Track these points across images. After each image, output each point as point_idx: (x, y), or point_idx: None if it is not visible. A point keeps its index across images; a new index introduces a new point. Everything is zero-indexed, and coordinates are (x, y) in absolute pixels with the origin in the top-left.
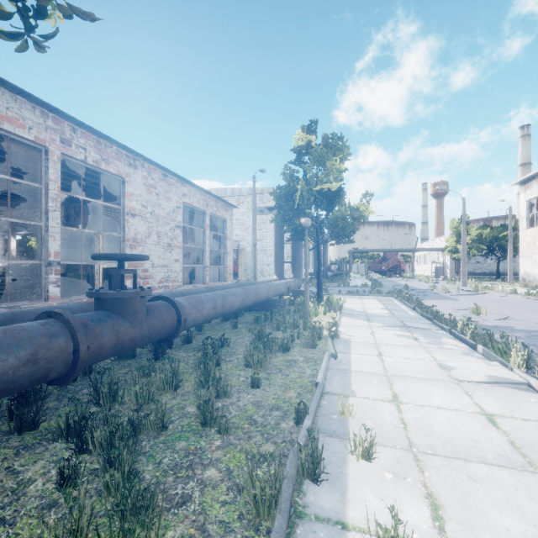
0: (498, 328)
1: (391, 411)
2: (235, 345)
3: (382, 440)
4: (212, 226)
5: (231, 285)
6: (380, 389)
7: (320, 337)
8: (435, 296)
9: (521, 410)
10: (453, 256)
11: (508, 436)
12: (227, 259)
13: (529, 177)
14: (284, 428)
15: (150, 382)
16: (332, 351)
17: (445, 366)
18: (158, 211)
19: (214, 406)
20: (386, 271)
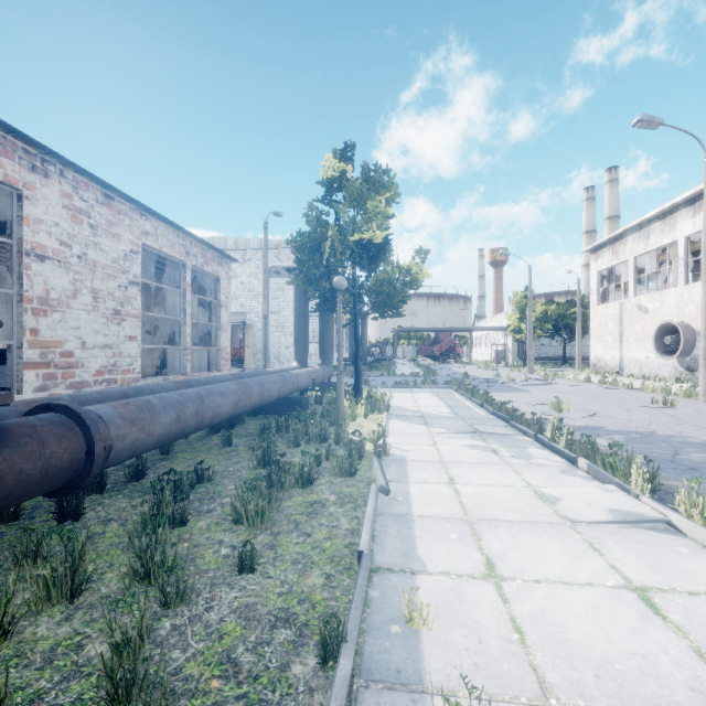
0: (590, 429)
1: (490, 601)
2: (223, 479)
3: (491, 682)
4: (198, 288)
5: (223, 377)
6: (464, 551)
7: (361, 456)
8: (501, 387)
9: (679, 573)
10: (516, 337)
11: (688, 637)
12: (222, 337)
13: (600, 244)
14: (297, 678)
15: (2, 597)
16: (381, 483)
17: (547, 497)
18: (94, 255)
19: (145, 645)
20: (438, 356)
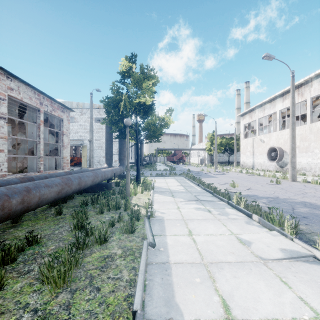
0: (250, 196)
1: None
2: (48, 240)
3: None
4: (50, 124)
5: (58, 173)
6: (206, 295)
7: (139, 219)
8: (205, 175)
9: None
10: (209, 153)
11: None
12: (64, 151)
13: (244, 113)
14: None
15: None
16: (150, 240)
17: (244, 241)
18: None
19: None
20: (176, 161)
